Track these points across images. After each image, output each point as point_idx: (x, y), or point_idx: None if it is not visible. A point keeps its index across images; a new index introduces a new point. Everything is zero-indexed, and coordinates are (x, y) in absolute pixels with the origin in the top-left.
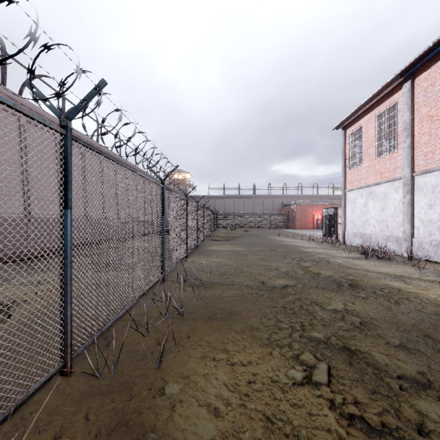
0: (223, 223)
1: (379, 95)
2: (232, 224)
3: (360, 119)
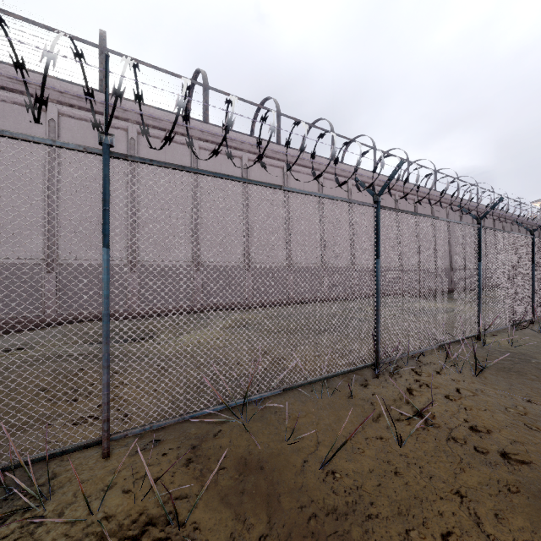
0: None
1: None
2: None
3: None
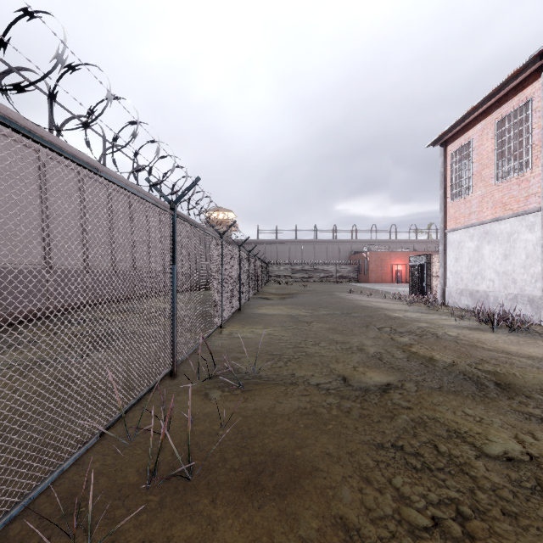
0: (276, 275)
1: (503, 90)
2: (287, 277)
3: (469, 130)
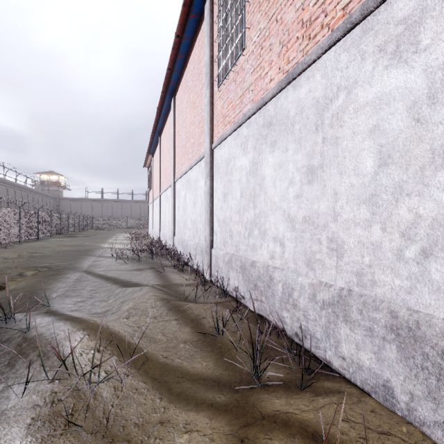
0: (99, 224)
1: (148, 158)
2: (107, 225)
3: (150, 166)
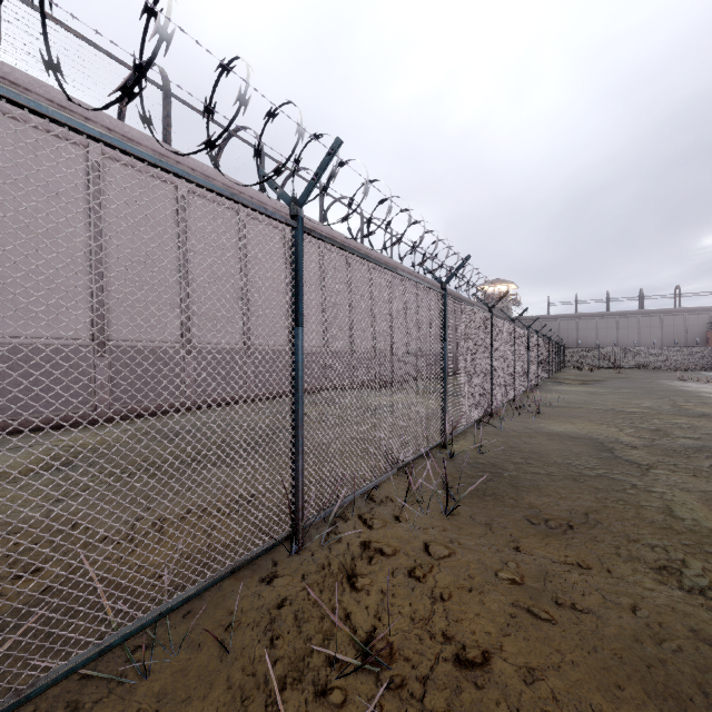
0: (575, 360)
1: None
2: (591, 362)
3: None
